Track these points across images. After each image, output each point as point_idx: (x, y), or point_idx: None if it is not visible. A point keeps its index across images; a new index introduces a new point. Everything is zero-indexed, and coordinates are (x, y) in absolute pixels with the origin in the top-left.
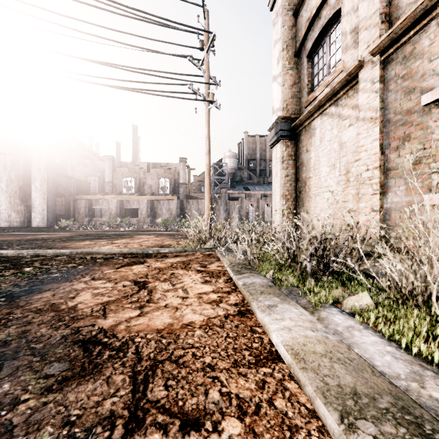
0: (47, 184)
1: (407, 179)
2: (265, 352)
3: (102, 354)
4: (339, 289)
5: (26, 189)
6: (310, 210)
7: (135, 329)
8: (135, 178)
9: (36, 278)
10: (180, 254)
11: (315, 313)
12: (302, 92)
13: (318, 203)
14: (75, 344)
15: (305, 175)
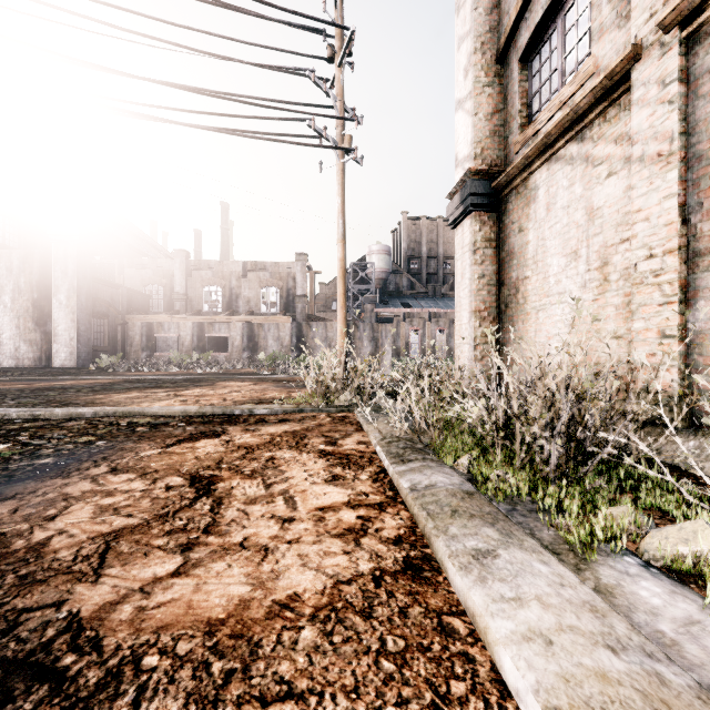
0: (78, 297)
1: None
2: None
3: None
4: (629, 508)
5: (44, 305)
6: (526, 337)
7: (154, 620)
8: (223, 286)
9: (4, 469)
10: (290, 416)
11: (584, 569)
12: (511, 125)
13: (543, 324)
14: None
15: (517, 275)
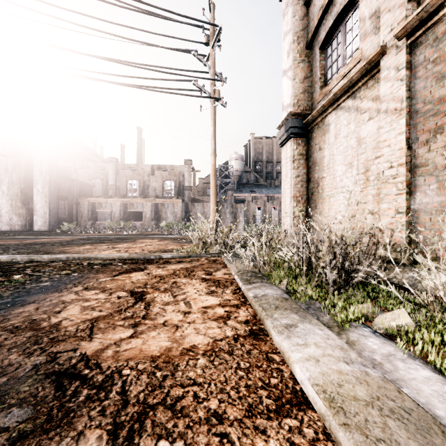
0: (49, 187)
1: (440, 176)
2: (287, 392)
3: (78, 395)
4: (369, 304)
5: (27, 192)
6: (323, 212)
7: (124, 356)
8: (139, 180)
9: (23, 288)
10: (183, 259)
11: (342, 334)
12: (315, 86)
13: (333, 205)
14: (47, 378)
15: (318, 175)
